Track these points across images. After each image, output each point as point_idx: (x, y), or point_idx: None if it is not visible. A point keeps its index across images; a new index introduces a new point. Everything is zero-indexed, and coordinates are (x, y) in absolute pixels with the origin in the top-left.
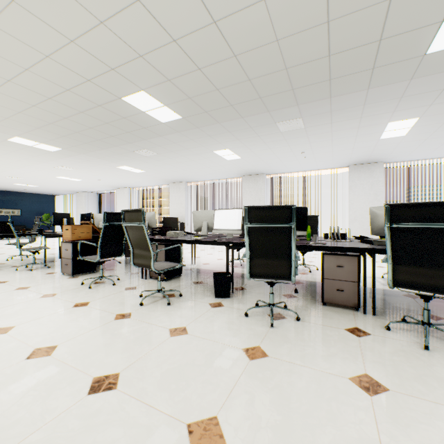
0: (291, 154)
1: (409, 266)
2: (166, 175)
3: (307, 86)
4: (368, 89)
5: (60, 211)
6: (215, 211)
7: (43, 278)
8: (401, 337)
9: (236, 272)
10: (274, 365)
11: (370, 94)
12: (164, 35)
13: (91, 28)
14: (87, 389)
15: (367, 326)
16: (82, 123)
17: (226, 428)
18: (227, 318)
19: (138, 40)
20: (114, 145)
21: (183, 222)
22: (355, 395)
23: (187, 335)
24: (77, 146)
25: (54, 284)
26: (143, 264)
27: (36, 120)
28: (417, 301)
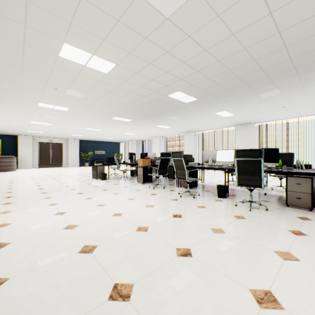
0: (273, 109)
1: None
2: (183, 128)
3: (278, 73)
4: None
5: (122, 151)
6: (217, 151)
7: (131, 183)
8: None
9: (230, 188)
10: (248, 221)
11: None
12: (193, 70)
13: (162, 75)
14: (172, 216)
15: (313, 217)
16: (146, 108)
17: (225, 231)
18: (225, 205)
19: (181, 74)
20: (158, 116)
21: (193, 157)
22: (287, 234)
23: (205, 208)
24: (140, 118)
25: (137, 186)
26: (181, 177)
27: (127, 109)
28: None
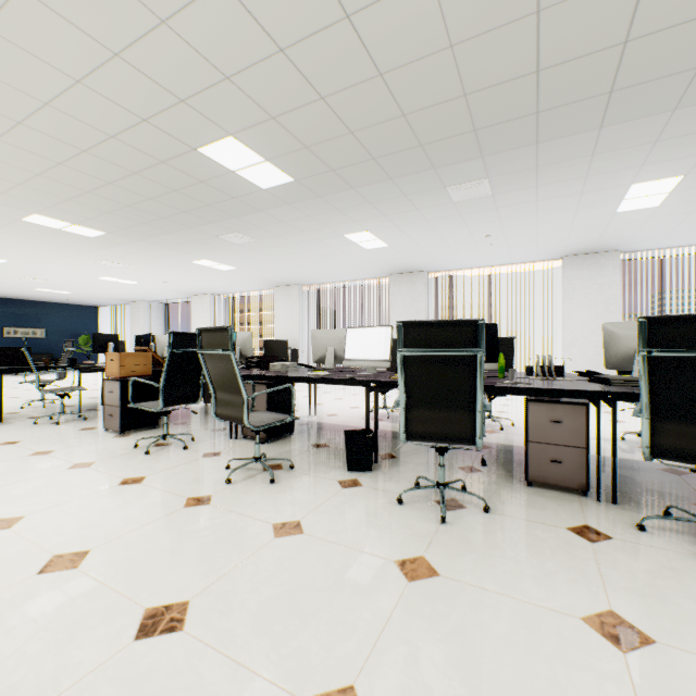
0: (469, 238)
1: (681, 422)
2: (270, 275)
3: (499, 124)
4: (600, 127)
5: (106, 331)
6: (347, 331)
7: (75, 437)
8: (665, 544)
9: (380, 430)
10: (450, 591)
11: (604, 137)
12: (265, 40)
13: (146, 32)
14: (133, 630)
15: (604, 523)
16: (137, 192)
17: None
18: (368, 507)
19: (222, 51)
20: (187, 226)
21: (296, 348)
22: (595, 650)
23: (302, 535)
24: (129, 229)
25: (91, 447)
26: (231, 416)
27: (64, 187)
28: (685, 480)
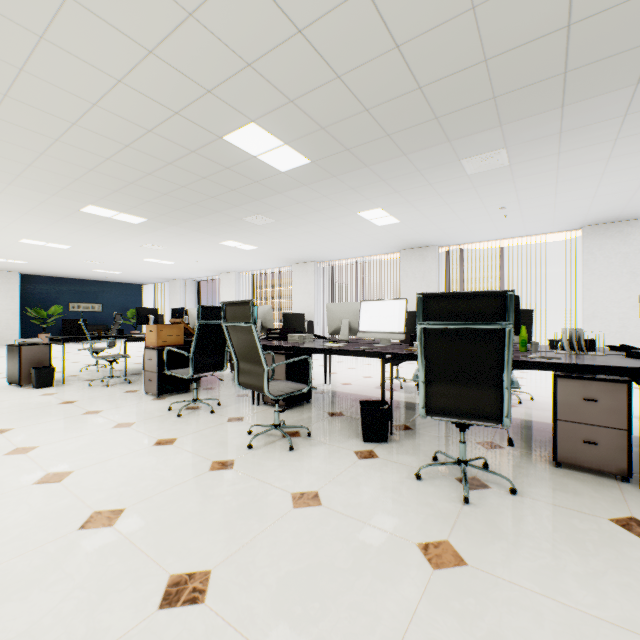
0: (482, 211)
1: None
2: (288, 253)
3: (521, 89)
4: (637, 83)
5: (149, 305)
6: (361, 304)
7: (120, 398)
8: None
9: (394, 400)
10: (480, 585)
11: None
12: (284, 23)
13: (175, 27)
14: (158, 597)
15: None
16: (172, 181)
17: None
18: (385, 481)
19: (244, 38)
20: (214, 210)
21: (311, 320)
22: None
23: (320, 507)
24: (166, 215)
25: (133, 408)
26: (252, 385)
27: (112, 180)
28: None
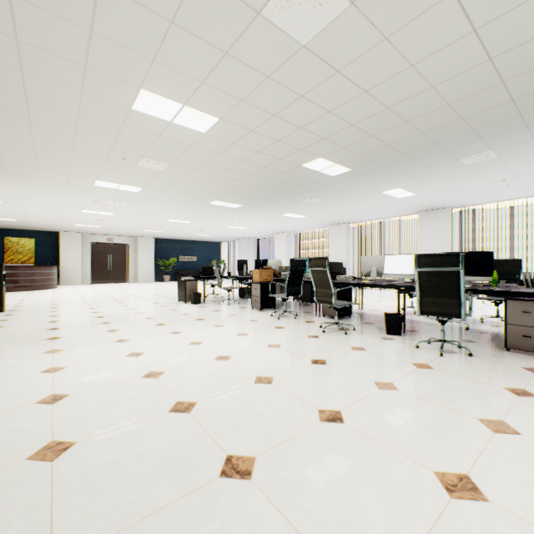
0: (485, 183)
1: None
2: (327, 218)
3: (491, 125)
4: None
5: (224, 257)
6: (385, 257)
7: (240, 310)
8: None
9: (408, 319)
10: (437, 373)
11: None
12: (345, 123)
13: (293, 132)
14: (310, 362)
15: None
16: (265, 186)
17: (398, 386)
18: (398, 347)
19: (324, 131)
20: (284, 198)
21: (344, 267)
22: (503, 393)
23: (365, 351)
24: (254, 202)
25: (251, 314)
26: (324, 300)
27: (234, 188)
28: None
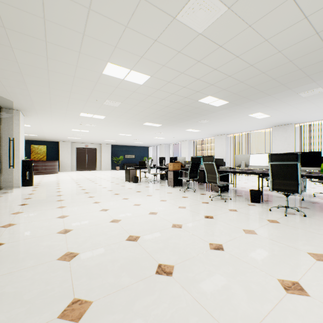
0: (317, 108)
1: None
2: (213, 132)
3: (320, 72)
4: None
5: (151, 155)
6: (250, 155)
7: (161, 187)
8: None
9: (265, 193)
10: (282, 225)
11: None
12: (224, 75)
13: (193, 82)
14: (203, 217)
15: None
16: (176, 113)
17: (257, 232)
18: (258, 210)
19: (212, 80)
20: (187, 120)
21: (224, 161)
22: None
23: (237, 212)
24: (169, 123)
25: (168, 189)
26: (212, 181)
27: (157, 115)
28: None
